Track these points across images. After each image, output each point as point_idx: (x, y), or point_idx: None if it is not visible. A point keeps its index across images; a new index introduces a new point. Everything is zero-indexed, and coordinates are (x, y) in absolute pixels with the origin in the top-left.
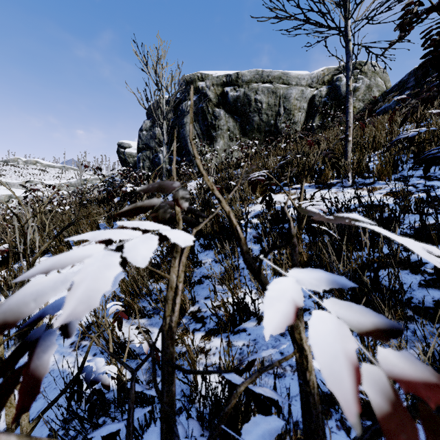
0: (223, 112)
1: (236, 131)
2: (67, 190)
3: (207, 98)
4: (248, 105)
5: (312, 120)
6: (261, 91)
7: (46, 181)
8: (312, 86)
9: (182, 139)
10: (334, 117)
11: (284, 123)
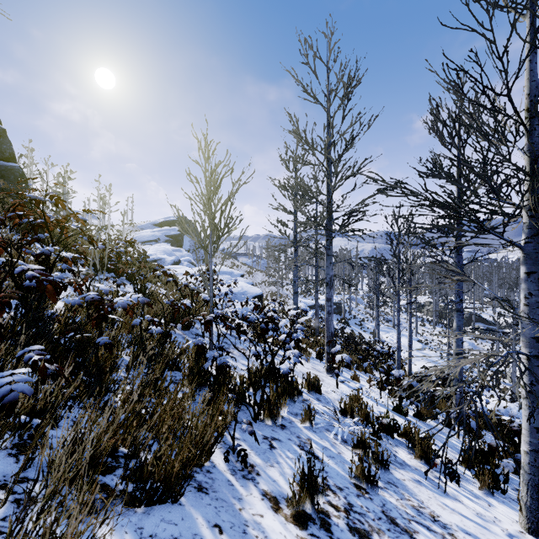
0: None
1: None
2: None
3: None
4: None
5: None
6: None
7: None
8: None
9: None
10: None
11: None
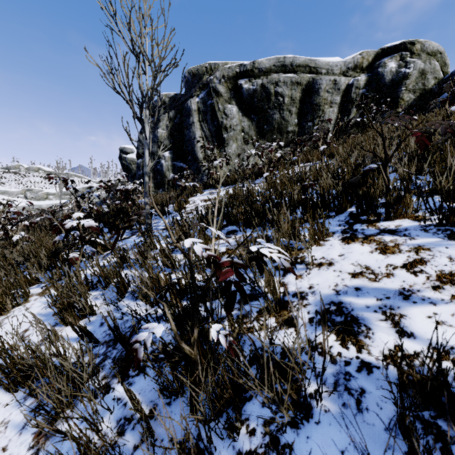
0: (236, 109)
1: (251, 132)
2: (69, 199)
3: (217, 93)
4: (267, 100)
5: (347, 117)
6: (283, 82)
7: (47, 189)
8: (346, 75)
9: (188, 143)
10: (376, 112)
11: (311, 121)
